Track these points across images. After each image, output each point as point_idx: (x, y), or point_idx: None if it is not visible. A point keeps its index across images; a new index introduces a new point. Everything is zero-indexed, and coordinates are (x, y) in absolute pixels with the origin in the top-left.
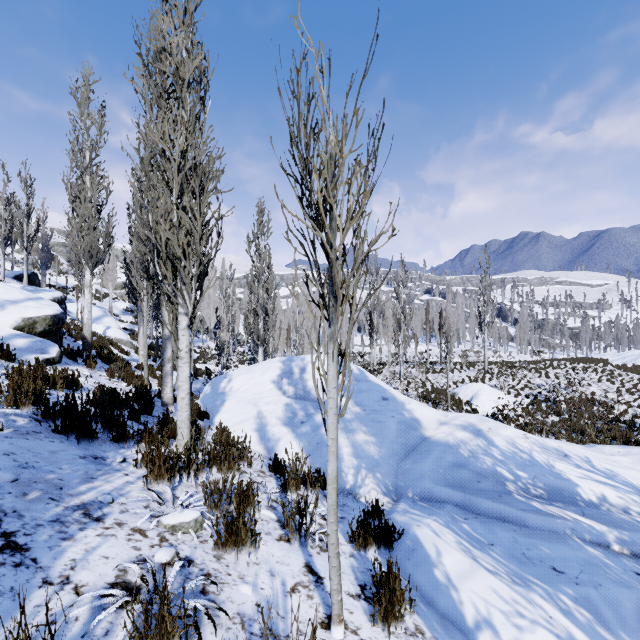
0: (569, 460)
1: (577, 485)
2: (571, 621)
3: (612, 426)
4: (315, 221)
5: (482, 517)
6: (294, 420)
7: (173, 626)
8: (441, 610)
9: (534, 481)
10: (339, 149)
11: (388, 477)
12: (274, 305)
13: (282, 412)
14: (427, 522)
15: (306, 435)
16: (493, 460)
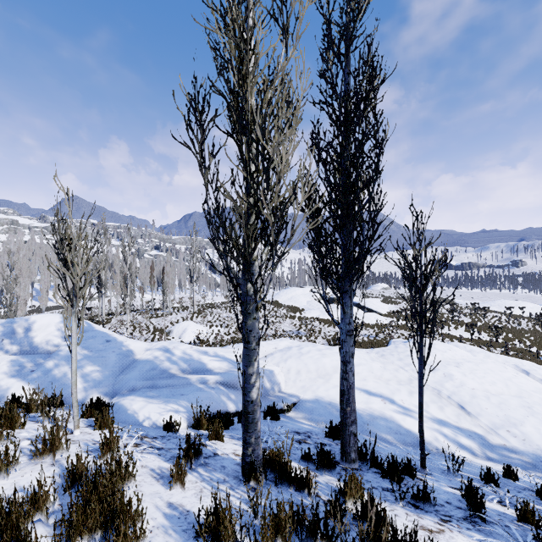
0: (208, 354)
1: (206, 363)
2: (180, 406)
3: None
4: (66, 267)
5: (159, 388)
6: (23, 371)
7: (1, 434)
8: (129, 422)
9: (189, 367)
10: (78, 237)
11: (108, 387)
12: None
13: (8, 367)
14: (129, 397)
15: (38, 379)
16: (172, 362)
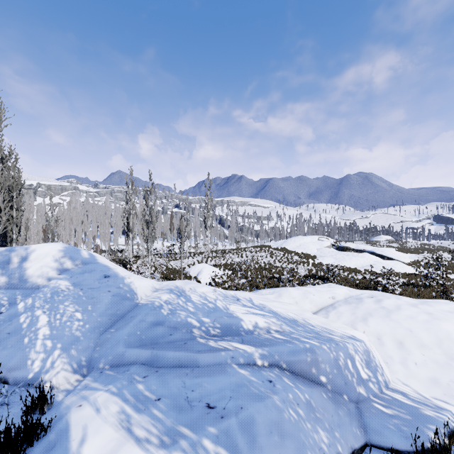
0: (240, 302)
1: (241, 319)
2: None
3: (271, 281)
4: None
5: (163, 369)
6: None
7: None
8: None
9: (214, 323)
10: None
11: (84, 352)
12: (19, 203)
13: None
14: (95, 397)
15: None
16: (187, 313)
